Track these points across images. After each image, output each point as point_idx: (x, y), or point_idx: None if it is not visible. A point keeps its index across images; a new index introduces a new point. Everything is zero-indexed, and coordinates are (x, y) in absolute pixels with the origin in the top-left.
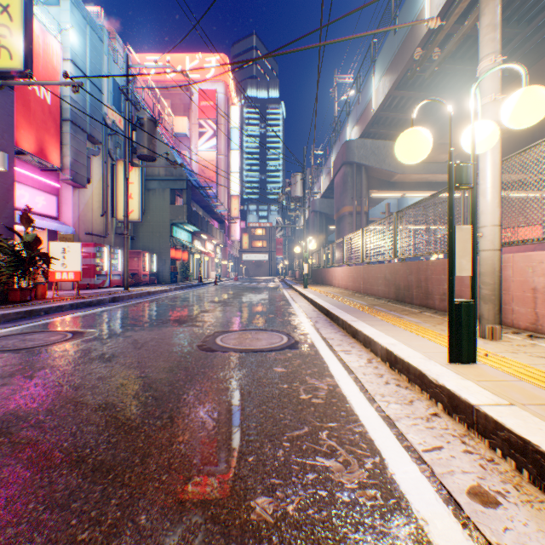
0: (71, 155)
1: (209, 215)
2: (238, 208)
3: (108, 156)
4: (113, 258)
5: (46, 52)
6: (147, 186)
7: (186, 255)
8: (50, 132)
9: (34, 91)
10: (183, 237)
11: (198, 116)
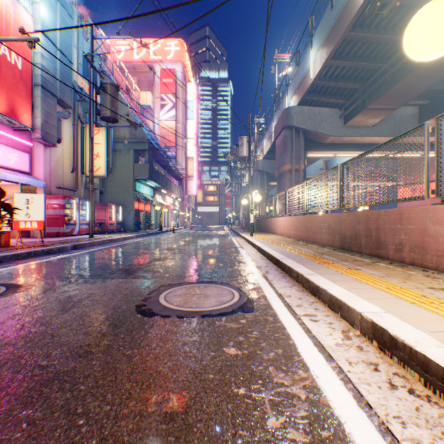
0: (41, 116)
1: (168, 173)
2: (193, 168)
3: (78, 119)
4: (82, 209)
5: (17, 22)
6: (114, 148)
7: (148, 207)
8: (21, 95)
9: (5, 56)
10: (146, 191)
11: (160, 91)
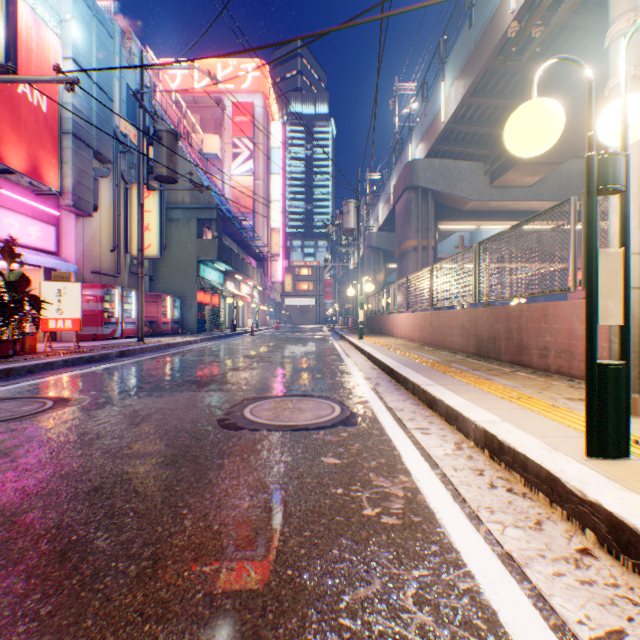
0: (72, 175)
1: (244, 251)
2: (279, 243)
3: (120, 178)
4: (126, 302)
5: (41, 48)
6: (169, 216)
7: (216, 300)
8: (46, 147)
9: (25, 95)
10: (213, 277)
11: (232, 134)
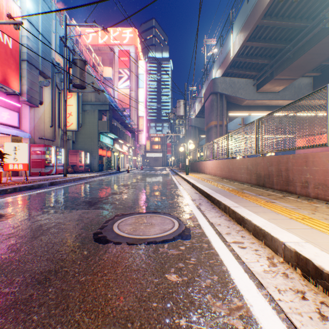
0: (27, 84)
1: (124, 128)
2: (143, 124)
3: (55, 87)
4: (58, 155)
5: (8, 12)
6: (83, 108)
7: (109, 153)
8: (11, 67)
9: None
10: (107, 141)
11: (118, 66)
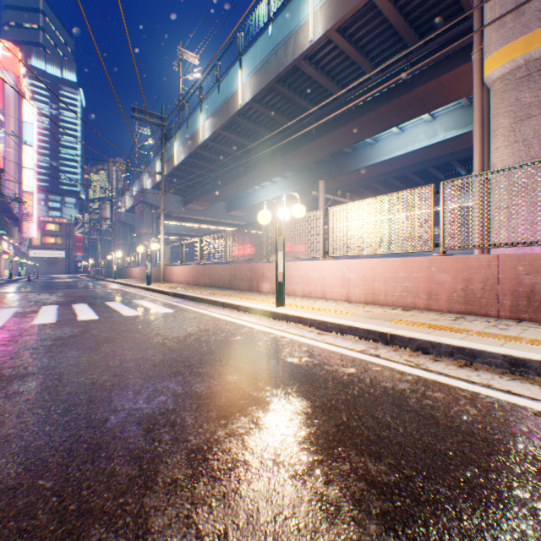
0: None
1: (4, 213)
2: (33, 205)
3: None
4: None
5: None
6: None
7: None
8: None
9: None
10: None
11: None
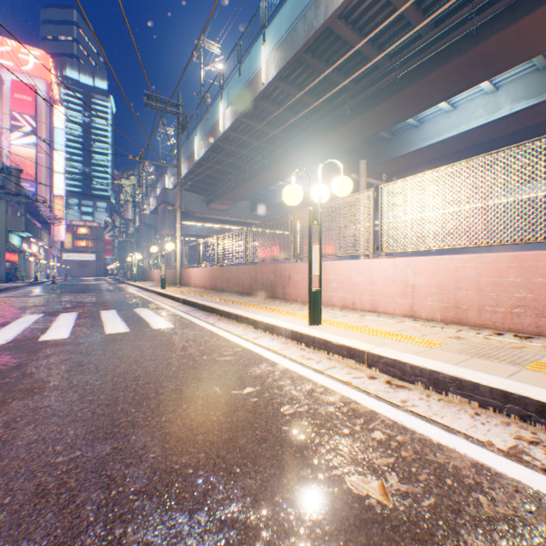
0: None
1: (33, 217)
2: (63, 209)
3: None
4: None
5: None
6: None
7: (17, 258)
8: None
9: None
10: (17, 241)
11: (12, 107)
